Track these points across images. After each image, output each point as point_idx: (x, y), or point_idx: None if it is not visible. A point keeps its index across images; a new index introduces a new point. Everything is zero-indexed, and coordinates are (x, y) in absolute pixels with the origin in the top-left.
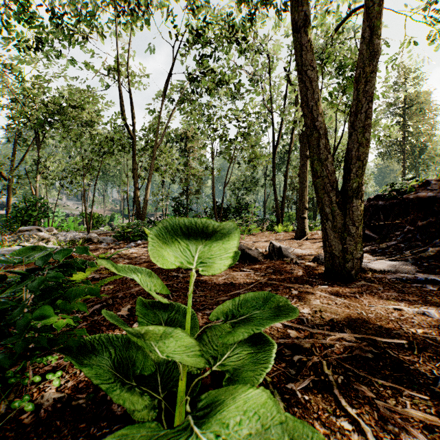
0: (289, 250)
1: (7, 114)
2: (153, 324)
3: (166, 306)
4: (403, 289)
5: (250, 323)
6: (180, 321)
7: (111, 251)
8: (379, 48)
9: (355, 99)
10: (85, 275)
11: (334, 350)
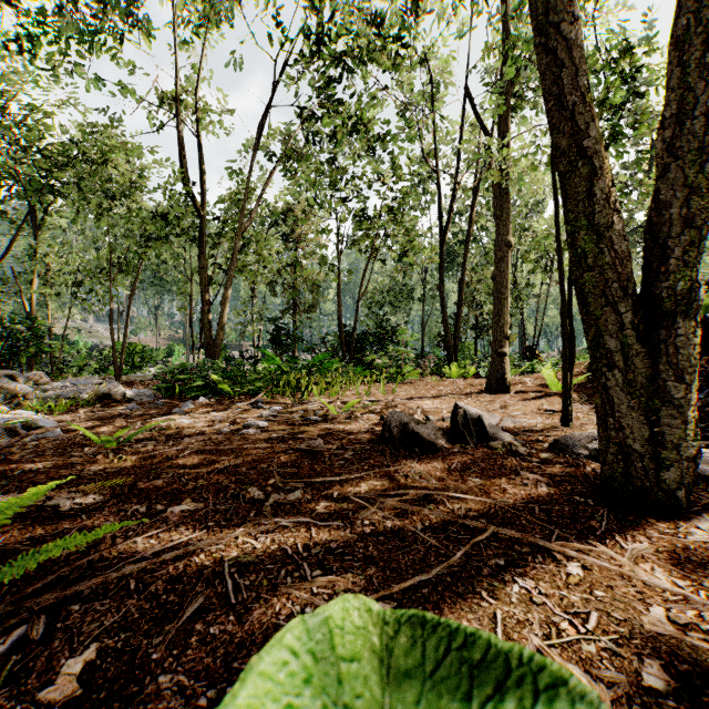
0: (490, 420)
1: None
2: None
3: None
4: None
5: None
6: None
7: (135, 424)
8: None
9: (677, 86)
10: None
11: None
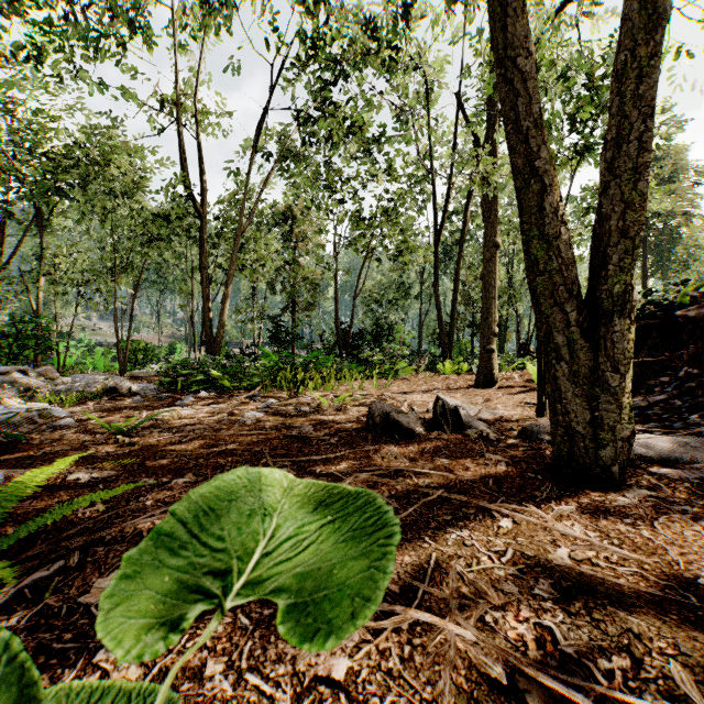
0: (470, 411)
1: None
2: None
3: None
4: None
5: None
6: None
7: (141, 414)
8: (666, 7)
9: (616, 113)
10: (34, 487)
11: None
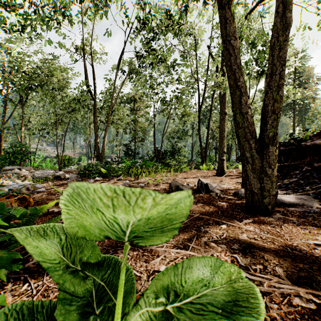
0: (213, 185)
1: (0, 81)
2: (78, 298)
3: (100, 261)
4: (315, 223)
5: (200, 320)
6: (113, 285)
7: None
8: (290, 21)
9: (271, 63)
10: (42, 212)
11: (273, 298)
